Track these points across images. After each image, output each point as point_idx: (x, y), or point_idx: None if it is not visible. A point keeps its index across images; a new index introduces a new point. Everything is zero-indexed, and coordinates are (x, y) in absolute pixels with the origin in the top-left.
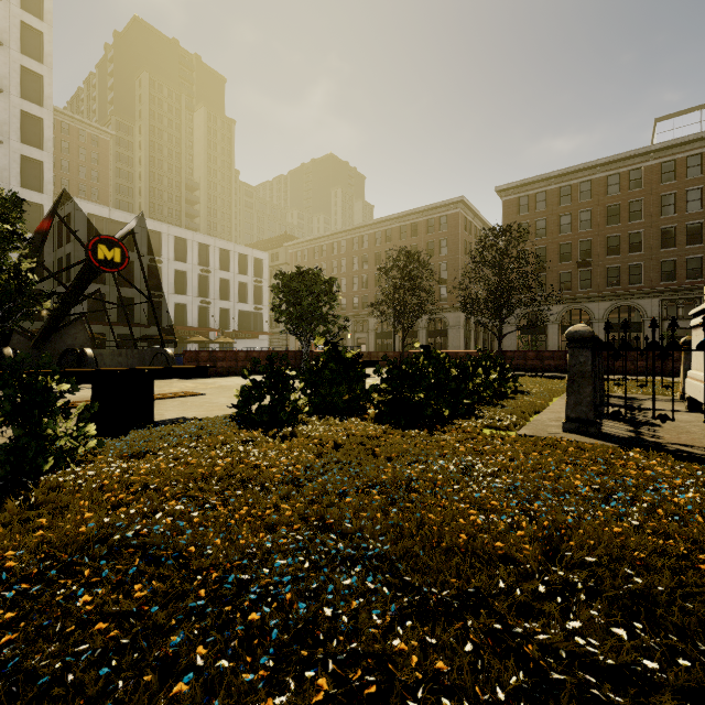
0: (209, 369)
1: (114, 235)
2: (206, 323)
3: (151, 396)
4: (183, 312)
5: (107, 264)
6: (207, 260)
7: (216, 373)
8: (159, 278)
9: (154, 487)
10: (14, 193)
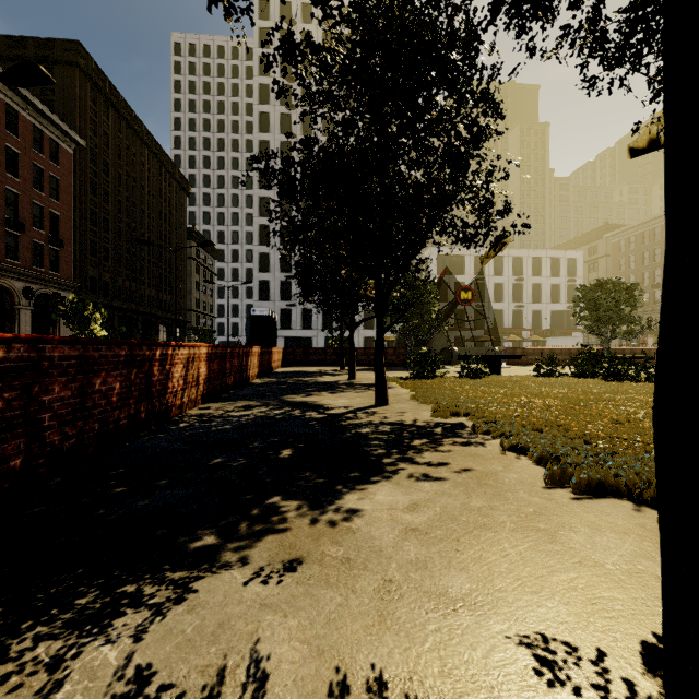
0: (522, 360)
1: (452, 266)
2: (519, 324)
3: (500, 365)
4: (500, 316)
5: (464, 301)
6: (520, 270)
7: (527, 364)
8: (482, 291)
9: (508, 380)
10: (434, 280)
